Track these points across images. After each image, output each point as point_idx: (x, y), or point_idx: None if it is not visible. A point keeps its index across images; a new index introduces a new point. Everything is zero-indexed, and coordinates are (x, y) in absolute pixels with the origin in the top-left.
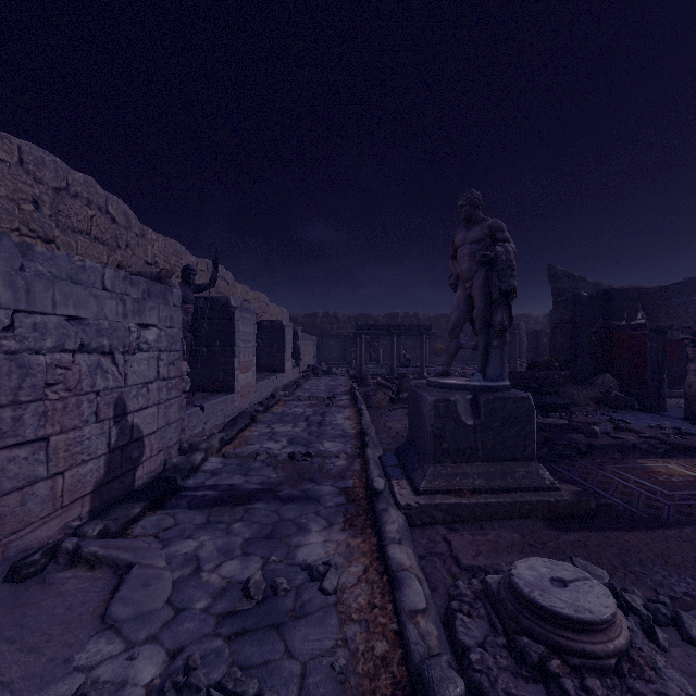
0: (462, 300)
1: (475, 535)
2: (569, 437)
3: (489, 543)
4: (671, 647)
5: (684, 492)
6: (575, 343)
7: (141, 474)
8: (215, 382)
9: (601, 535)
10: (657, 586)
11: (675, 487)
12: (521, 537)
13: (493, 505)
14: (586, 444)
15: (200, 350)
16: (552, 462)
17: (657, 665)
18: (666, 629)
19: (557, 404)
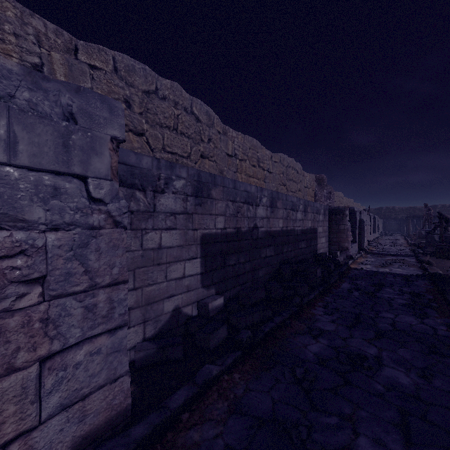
0: (424, 218)
1: None
2: None
3: None
4: None
5: None
6: None
7: None
8: None
9: None
10: None
11: None
12: None
13: None
14: None
15: None
16: None
17: None
18: None
19: None
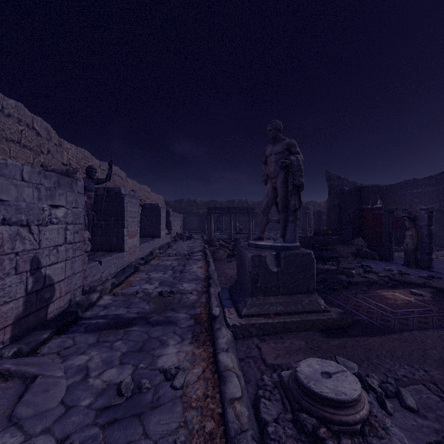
0: (270, 191)
1: (277, 343)
2: (337, 277)
3: (285, 348)
4: (395, 412)
5: (403, 310)
6: (341, 218)
7: (53, 309)
8: (111, 244)
9: (354, 340)
10: (387, 372)
11: (398, 307)
12: (305, 343)
13: (288, 323)
14: (347, 281)
15: (99, 223)
16: (326, 293)
17: (386, 425)
18: (392, 400)
19: (330, 256)
